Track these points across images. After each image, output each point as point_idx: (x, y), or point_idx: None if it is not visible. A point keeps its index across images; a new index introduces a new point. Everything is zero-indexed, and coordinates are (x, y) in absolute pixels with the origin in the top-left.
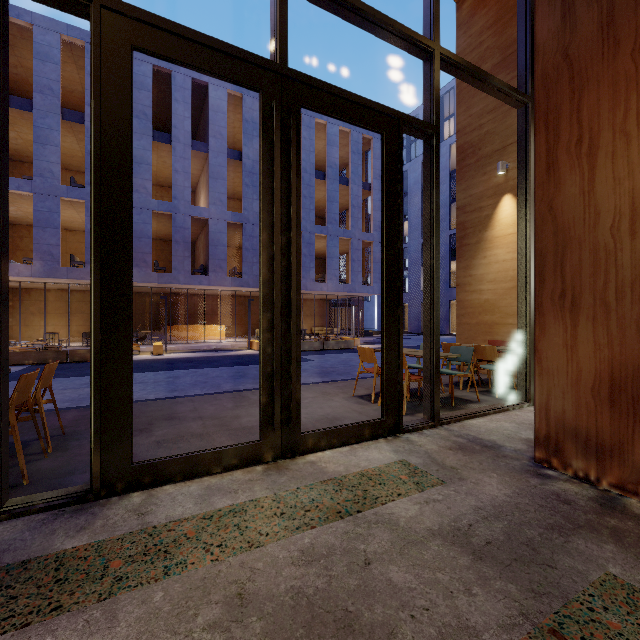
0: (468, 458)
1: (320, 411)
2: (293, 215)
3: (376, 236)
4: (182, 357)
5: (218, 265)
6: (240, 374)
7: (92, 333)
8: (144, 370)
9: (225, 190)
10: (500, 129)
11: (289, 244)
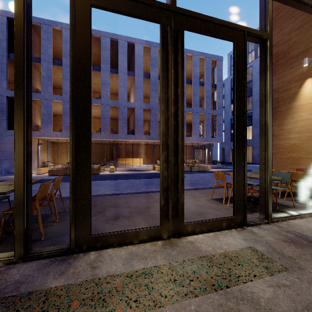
0: (300, 250)
1: (193, 207)
2: (179, 93)
3: (219, 111)
4: (122, 173)
5: (139, 129)
6: (149, 183)
7: (70, 163)
8: (105, 179)
9: (142, 93)
10: (304, 39)
11: (177, 111)
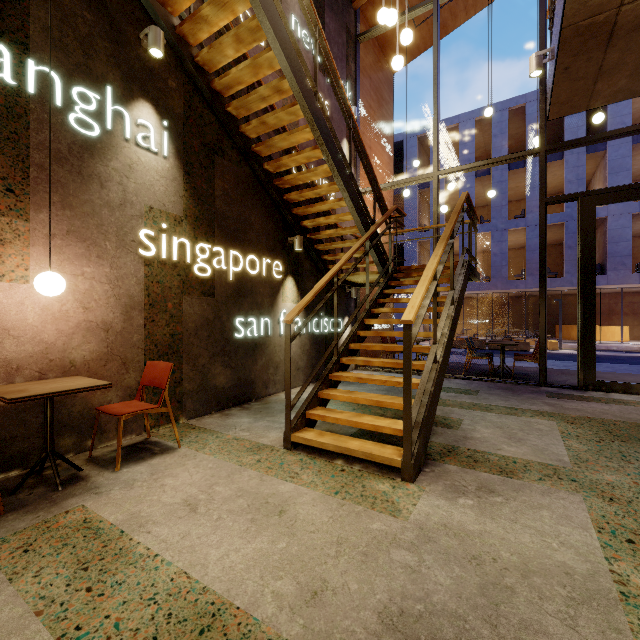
0: None
1: None
2: None
3: None
4: None
5: (619, 262)
6: None
7: (579, 325)
8: (549, 359)
9: (629, 181)
10: None
11: None
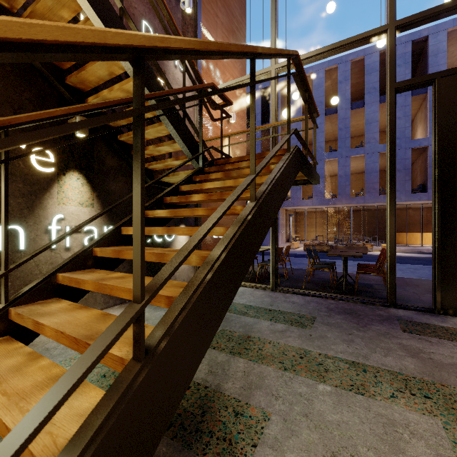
0: None
1: None
2: None
3: None
4: (408, 256)
5: None
6: None
7: (436, 234)
8: None
9: None
10: None
11: None
